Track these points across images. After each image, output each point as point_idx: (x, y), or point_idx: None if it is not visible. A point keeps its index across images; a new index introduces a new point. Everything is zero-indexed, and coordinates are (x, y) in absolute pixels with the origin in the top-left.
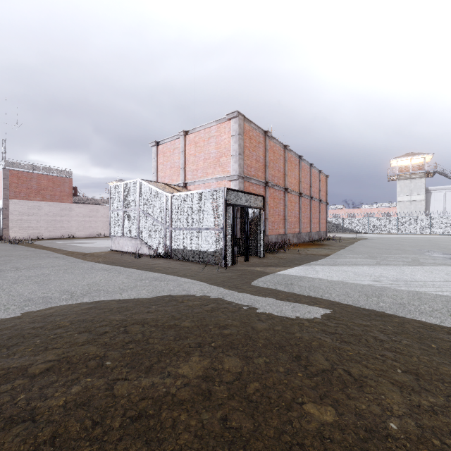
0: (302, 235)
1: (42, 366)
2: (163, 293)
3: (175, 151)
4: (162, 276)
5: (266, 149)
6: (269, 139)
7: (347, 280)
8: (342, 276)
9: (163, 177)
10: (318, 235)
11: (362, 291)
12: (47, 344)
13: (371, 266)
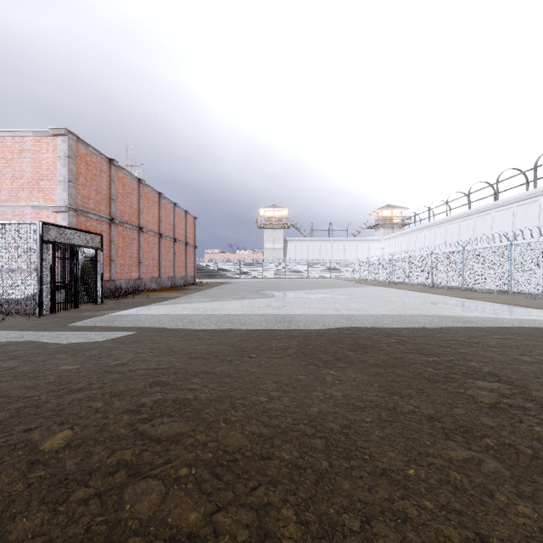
0: (164, 279)
1: None
2: None
3: None
4: None
5: (111, 180)
6: (117, 168)
7: (170, 313)
8: (169, 311)
9: None
10: (184, 280)
11: (173, 318)
12: None
13: (204, 303)
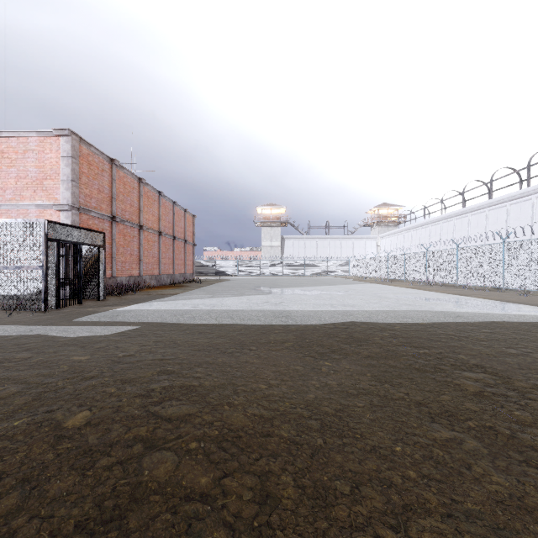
0: (163, 277)
1: None
2: None
3: None
4: None
5: (113, 179)
6: (118, 168)
7: (171, 309)
8: (170, 307)
9: None
10: (183, 277)
11: (175, 313)
12: None
13: (203, 299)
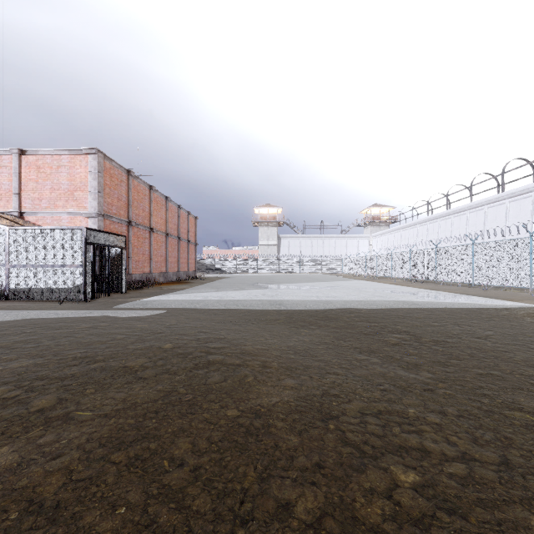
0: (170, 274)
1: None
2: (31, 316)
3: (3, 169)
4: (15, 310)
5: (129, 188)
6: (133, 178)
7: (186, 299)
8: (185, 298)
9: None
10: (186, 274)
11: (191, 302)
12: None
13: (210, 292)
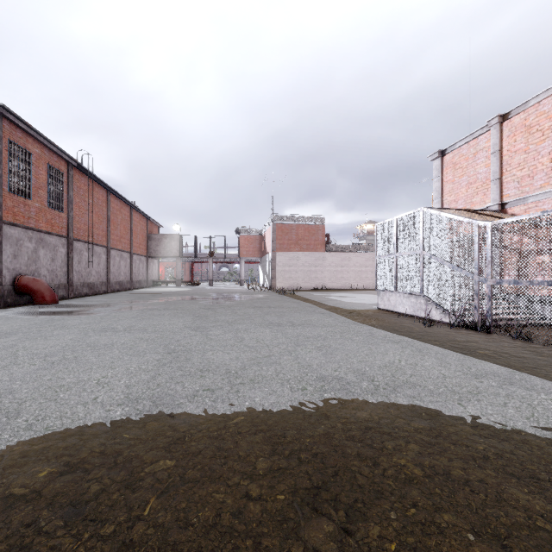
0: None
1: None
2: None
3: (478, 155)
4: (514, 375)
5: None
6: None
7: None
8: None
9: (453, 202)
10: None
11: None
12: (420, 545)
13: None
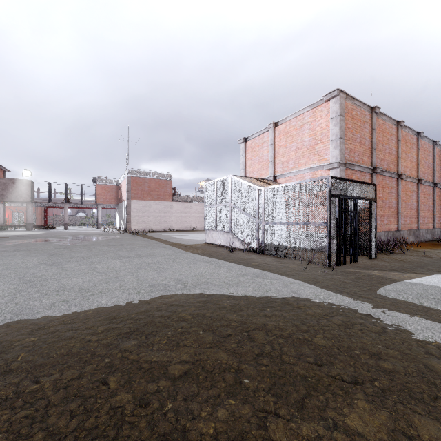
0: (421, 232)
1: (179, 367)
2: (271, 293)
3: (264, 144)
4: (262, 273)
5: (372, 129)
6: (377, 116)
7: None
8: None
9: (251, 173)
10: None
11: None
12: (177, 339)
13: None
